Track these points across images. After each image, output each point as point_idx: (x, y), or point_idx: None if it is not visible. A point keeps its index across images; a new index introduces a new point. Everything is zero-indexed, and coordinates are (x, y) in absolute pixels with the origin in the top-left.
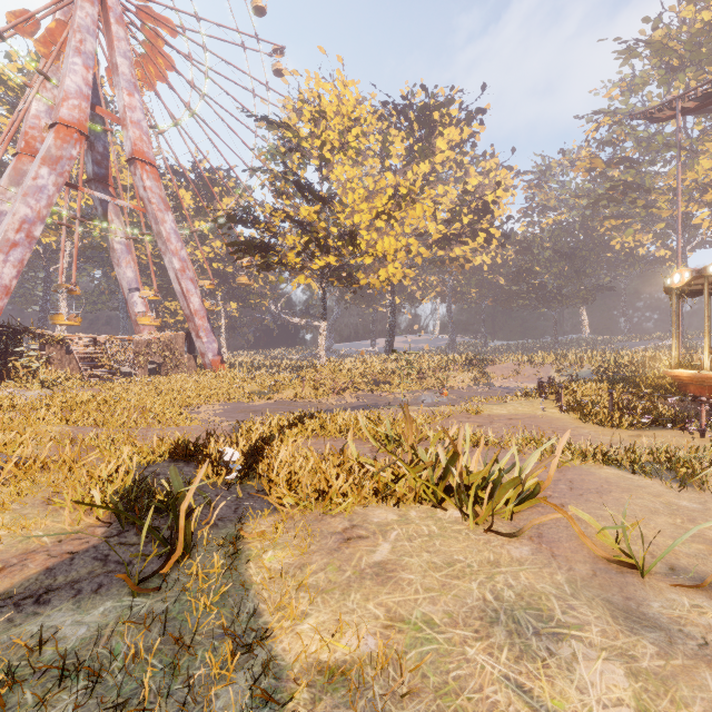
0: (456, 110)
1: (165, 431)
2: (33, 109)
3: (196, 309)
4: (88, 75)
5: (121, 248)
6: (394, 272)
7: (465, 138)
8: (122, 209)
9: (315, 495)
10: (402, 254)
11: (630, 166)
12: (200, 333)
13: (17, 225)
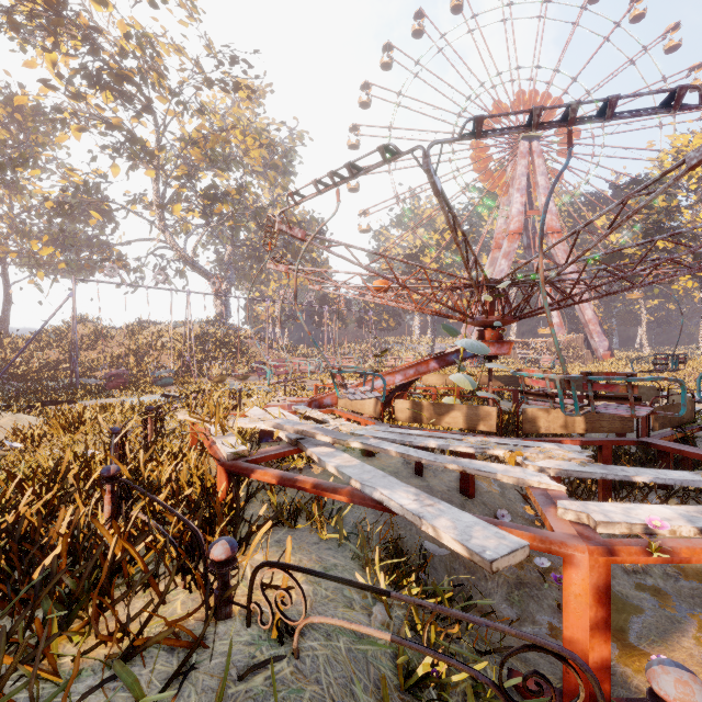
0: None
1: None
2: (498, 224)
3: (589, 319)
4: (522, 199)
5: None
6: None
7: None
8: None
9: None
10: None
11: None
12: (593, 335)
13: None
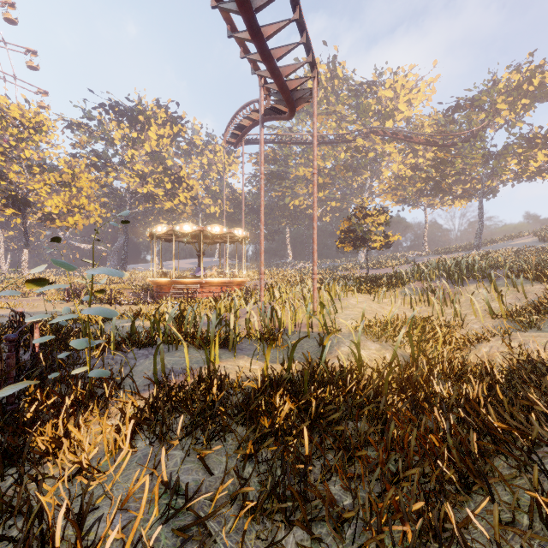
0: (165, 114)
1: None
2: None
3: None
4: None
5: None
6: (77, 219)
7: (176, 132)
8: None
9: None
10: (77, 209)
11: (273, 163)
12: None
13: None
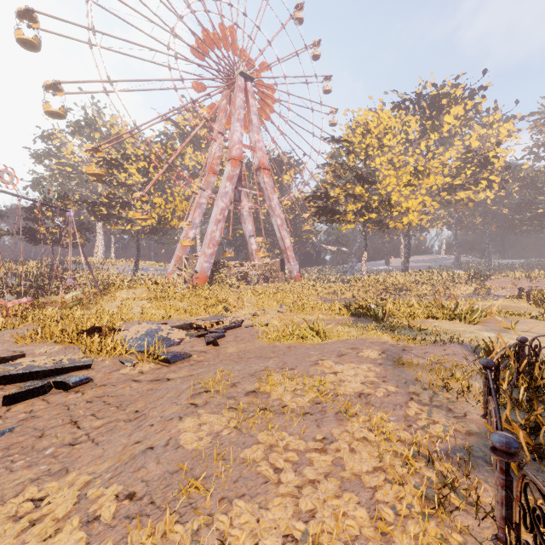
0: (461, 91)
1: None
2: (213, 150)
3: (288, 246)
4: (241, 130)
5: (246, 214)
6: (413, 218)
7: (469, 109)
8: None
9: (408, 316)
10: (419, 207)
11: None
12: (290, 260)
13: (220, 212)
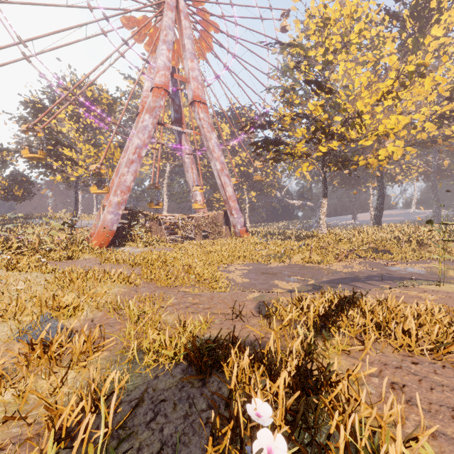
0: None
1: (196, 298)
2: (145, 86)
3: (230, 195)
4: (169, 54)
5: (188, 161)
6: (395, 149)
7: None
8: (192, 142)
9: None
10: (406, 131)
11: None
12: (232, 211)
13: (133, 150)
